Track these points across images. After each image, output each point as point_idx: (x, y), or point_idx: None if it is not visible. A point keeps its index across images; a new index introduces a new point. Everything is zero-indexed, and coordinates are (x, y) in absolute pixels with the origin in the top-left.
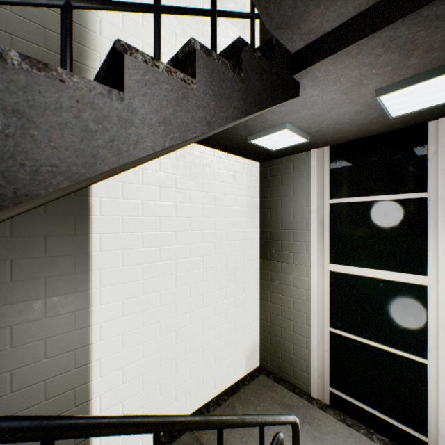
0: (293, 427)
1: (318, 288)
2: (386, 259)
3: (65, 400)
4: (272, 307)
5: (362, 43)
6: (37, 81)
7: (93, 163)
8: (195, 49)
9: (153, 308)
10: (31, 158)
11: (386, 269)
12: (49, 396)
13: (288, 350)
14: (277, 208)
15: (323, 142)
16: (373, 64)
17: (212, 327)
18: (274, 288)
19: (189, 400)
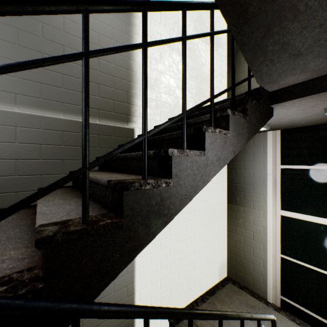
0: (272, 322)
1: (272, 226)
2: (326, 210)
3: (123, 293)
4: (236, 237)
5: (321, 94)
6: (181, 159)
7: (196, 189)
8: (229, 114)
9: (166, 238)
10: (179, 194)
11: (326, 217)
12: (115, 290)
13: (249, 268)
14: (240, 169)
15: (277, 128)
16: (325, 100)
17: (198, 249)
18: (238, 224)
19: (185, 297)
